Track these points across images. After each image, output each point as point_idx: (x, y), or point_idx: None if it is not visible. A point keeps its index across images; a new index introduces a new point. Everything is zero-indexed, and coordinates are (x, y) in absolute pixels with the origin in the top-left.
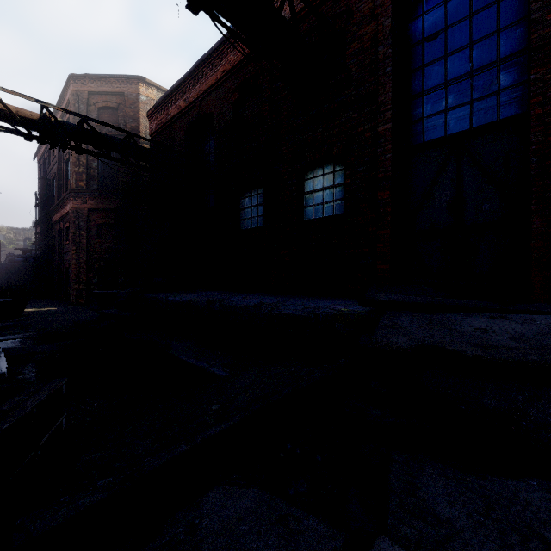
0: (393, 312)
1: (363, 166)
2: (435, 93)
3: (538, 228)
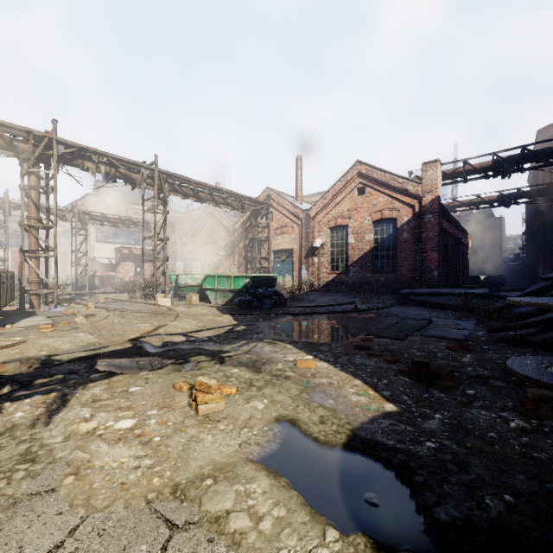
0: None
1: None
2: None
3: None
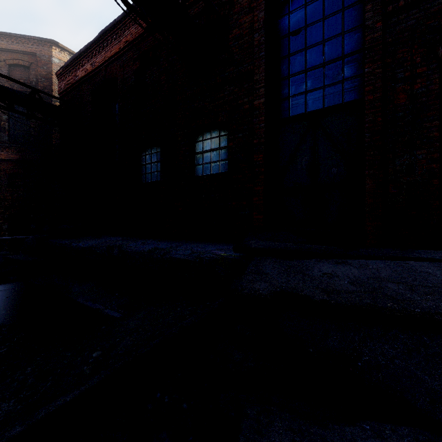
0: (260, 259)
1: (243, 133)
2: (298, 77)
3: (370, 188)
